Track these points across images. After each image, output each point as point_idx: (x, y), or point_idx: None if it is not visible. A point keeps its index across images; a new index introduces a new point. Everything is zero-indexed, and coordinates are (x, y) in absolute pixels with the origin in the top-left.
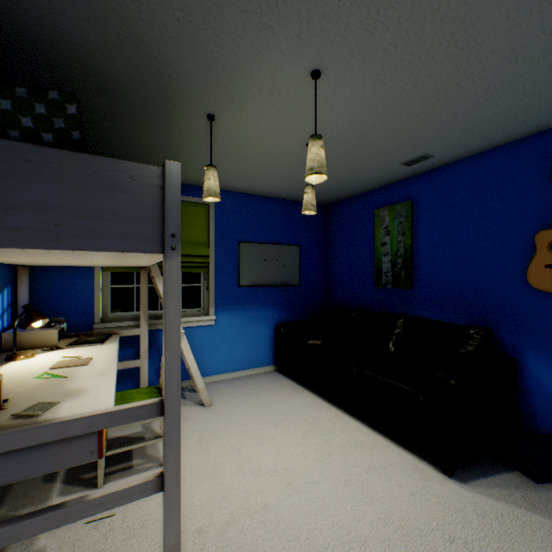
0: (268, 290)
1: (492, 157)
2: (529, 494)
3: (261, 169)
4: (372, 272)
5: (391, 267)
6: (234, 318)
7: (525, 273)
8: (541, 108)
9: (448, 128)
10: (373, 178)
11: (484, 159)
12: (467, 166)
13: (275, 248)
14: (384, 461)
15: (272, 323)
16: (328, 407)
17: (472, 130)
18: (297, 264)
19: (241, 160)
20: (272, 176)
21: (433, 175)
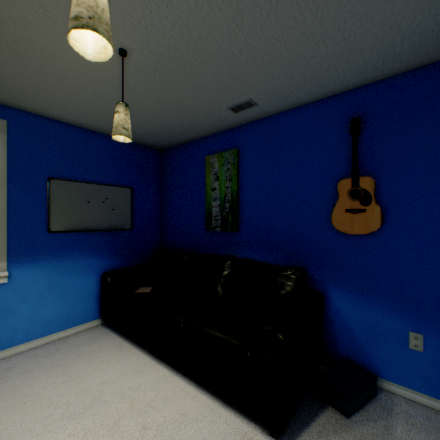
0: (93, 235)
1: (303, 112)
2: (346, 438)
3: (67, 84)
4: (203, 215)
5: (220, 211)
6: (41, 271)
7: (329, 217)
8: (349, 61)
9: (273, 68)
10: (204, 123)
11: (297, 114)
12: (284, 119)
13: (102, 189)
14: (210, 439)
15: (97, 272)
16: (154, 366)
17: (292, 76)
18: (130, 207)
19: (28, 60)
20: (88, 99)
21: (256, 126)
